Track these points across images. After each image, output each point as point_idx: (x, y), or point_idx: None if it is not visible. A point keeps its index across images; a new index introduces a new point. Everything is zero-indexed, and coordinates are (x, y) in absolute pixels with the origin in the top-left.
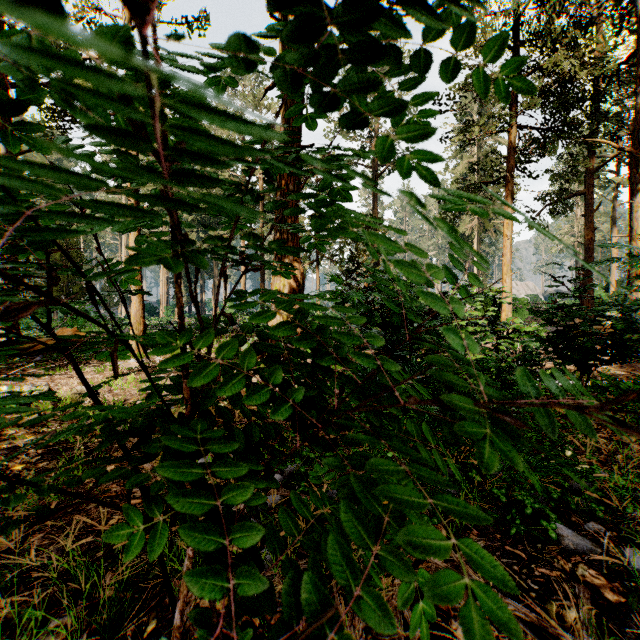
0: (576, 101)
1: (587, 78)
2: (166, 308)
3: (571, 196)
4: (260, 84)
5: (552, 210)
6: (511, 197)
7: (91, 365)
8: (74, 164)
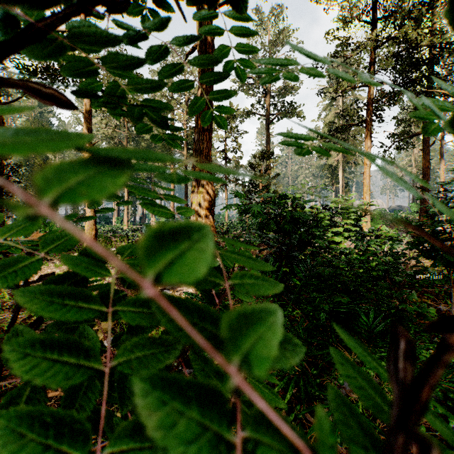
0: (419, 63)
1: (428, 45)
2: (117, 218)
3: (412, 135)
4: (184, 56)
5: (398, 146)
6: (370, 135)
7: (54, 261)
8: (52, 115)
